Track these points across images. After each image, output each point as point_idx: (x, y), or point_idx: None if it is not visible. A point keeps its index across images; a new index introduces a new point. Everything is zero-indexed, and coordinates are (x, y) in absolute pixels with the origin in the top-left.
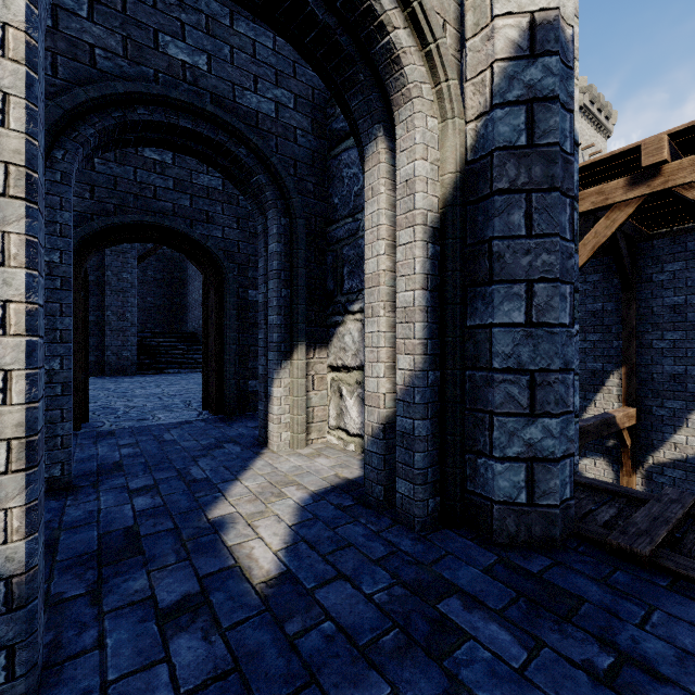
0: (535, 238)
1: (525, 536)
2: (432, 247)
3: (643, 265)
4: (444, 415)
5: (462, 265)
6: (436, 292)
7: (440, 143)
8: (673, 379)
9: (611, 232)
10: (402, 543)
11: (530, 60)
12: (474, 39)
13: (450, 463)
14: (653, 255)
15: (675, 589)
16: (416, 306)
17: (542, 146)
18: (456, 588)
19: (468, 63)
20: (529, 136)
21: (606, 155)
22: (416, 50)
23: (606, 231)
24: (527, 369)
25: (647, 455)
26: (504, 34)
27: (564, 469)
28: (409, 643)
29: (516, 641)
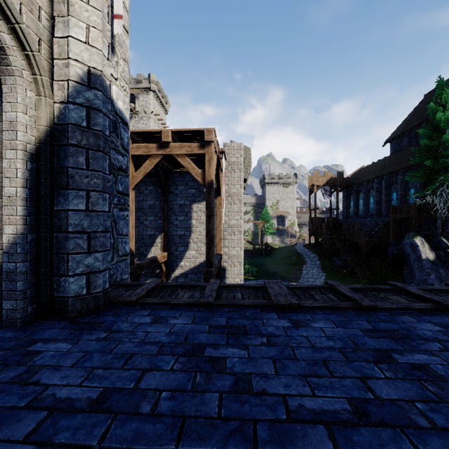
0: (91, 171)
1: (86, 309)
2: (31, 164)
3: (170, 185)
4: (40, 258)
5: (51, 177)
6: (33, 190)
7: (37, 107)
8: (181, 238)
9: (152, 168)
10: (6, 335)
11: (88, 88)
12: (58, 61)
13: (43, 284)
14: (174, 181)
15: (141, 308)
16: (18, 197)
17: (94, 130)
18: (41, 339)
19: (55, 71)
20: (88, 123)
21: (149, 130)
22: (18, 49)
23: (149, 167)
24: (87, 231)
25: (172, 274)
26: (75, 69)
27: (105, 275)
28: (6, 366)
29: (69, 344)
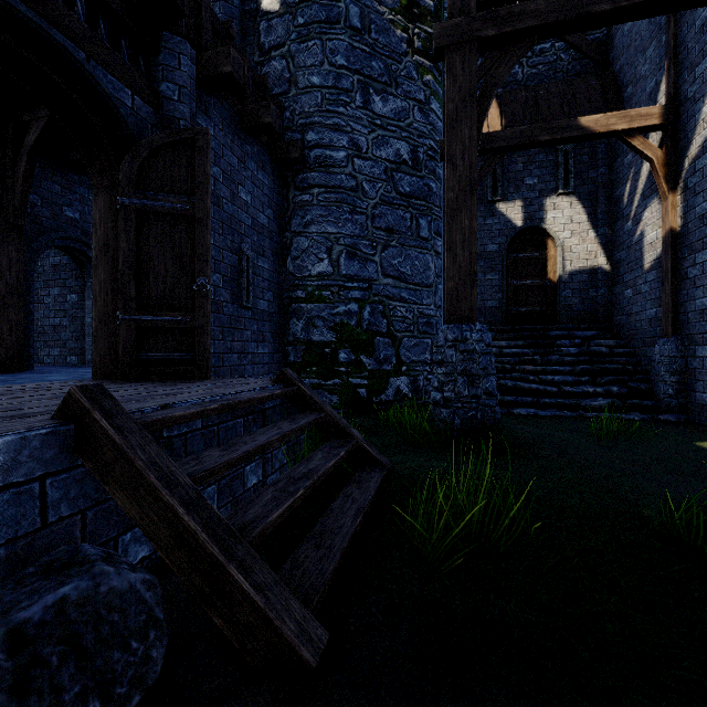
0: None
1: None
2: None
3: None
4: None
5: None
6: None
7: None
8: (702, 32)
9: None
10: None
11: None
12: None
13: None
14: None
15: None
16: None
17: None
18: None
19: None
20: None
21: None
22: None
23: None
24: None
25: (684, 159)
26: None
27: None
28: None
29: None
